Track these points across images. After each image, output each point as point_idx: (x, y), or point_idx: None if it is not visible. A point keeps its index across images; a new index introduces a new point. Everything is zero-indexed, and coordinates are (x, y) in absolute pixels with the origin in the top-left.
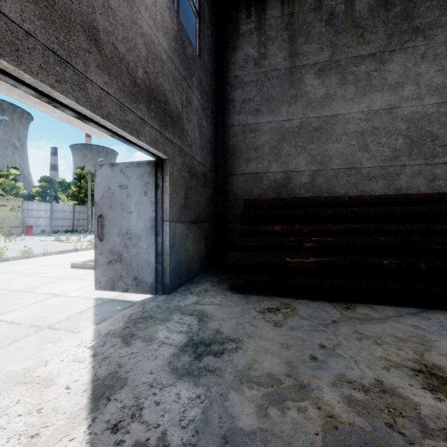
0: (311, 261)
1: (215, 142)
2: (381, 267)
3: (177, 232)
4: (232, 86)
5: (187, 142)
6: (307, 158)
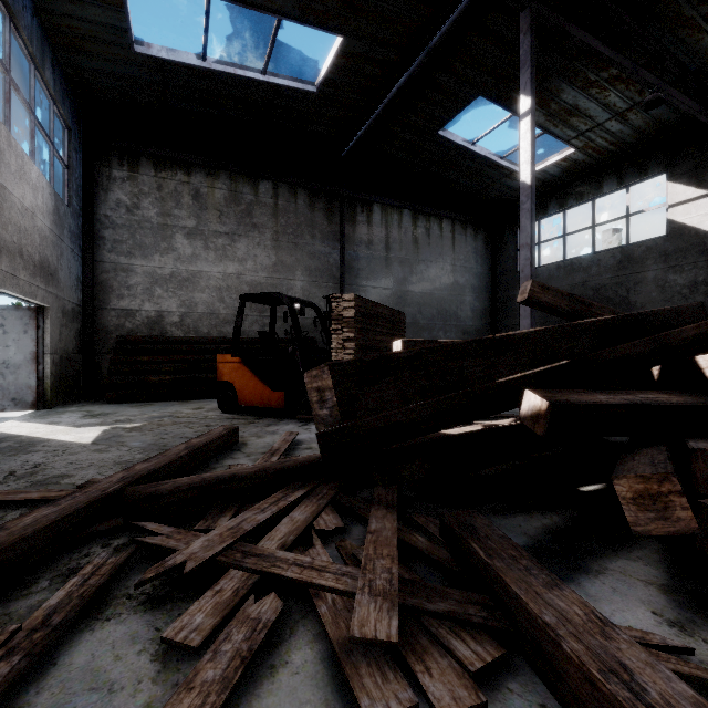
0: (168, 379)
1: (82, 275)
2: (208, 379)
3: (55, 363)
4: (103, 224)
5: (61, 288)
6: (178, 302)
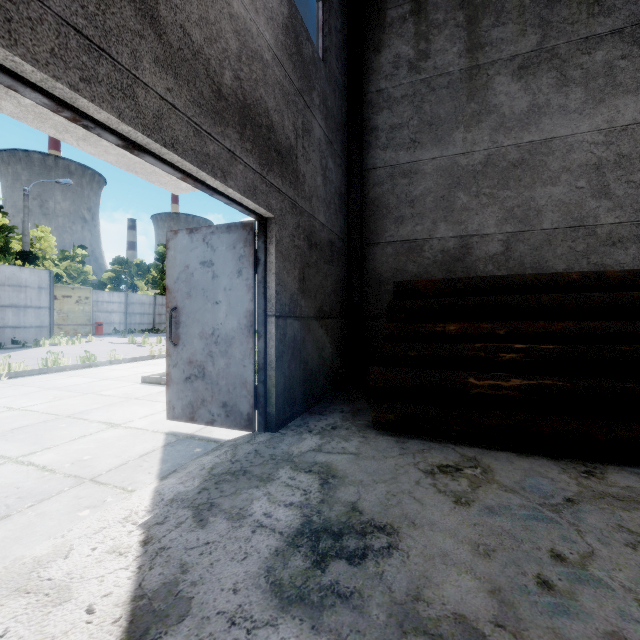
0: (516, 385)
1: (347, 194)
2: None
3: (287, 334)
4: (374, 107)
5: (304, 192)
6: (498, 214)
